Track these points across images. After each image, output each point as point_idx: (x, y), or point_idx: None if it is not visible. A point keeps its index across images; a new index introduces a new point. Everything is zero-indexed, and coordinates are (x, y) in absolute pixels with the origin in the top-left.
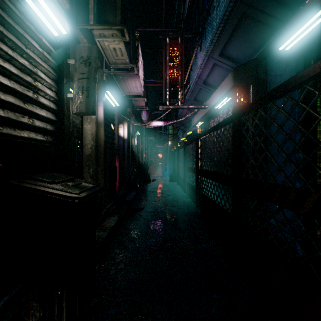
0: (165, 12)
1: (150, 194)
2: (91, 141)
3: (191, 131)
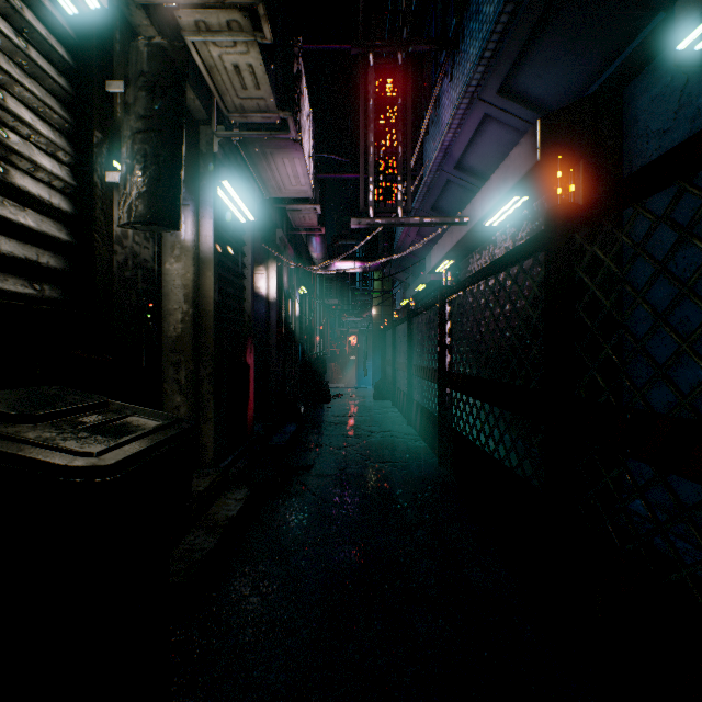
0: (365, 5)
1: (329, 431)
2: (183, 303)
3: (425, 283)
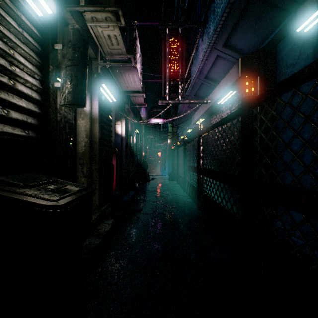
0: (165, 5)
1: (149, 194)
2: (85, 138)
3: (191, 128)
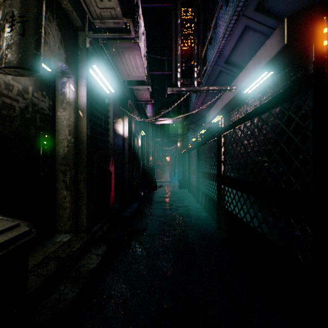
0: None
1: (155, 206)
2: (68, 135)
3: (205, 129)
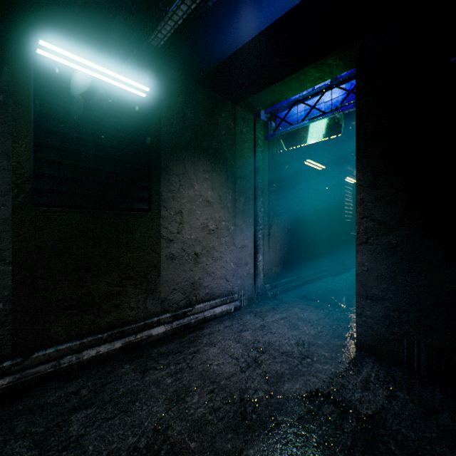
0: None
1: None
2: None
3: None
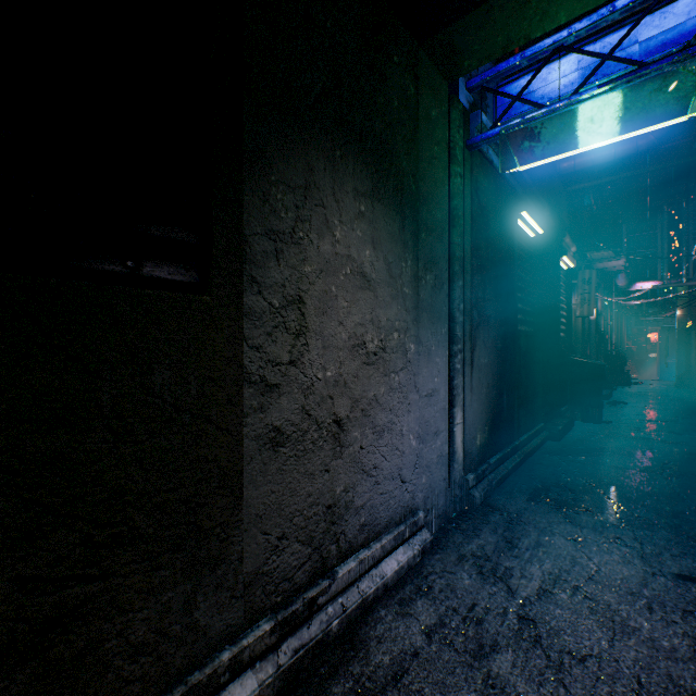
0: None
1: (633, 396)
2: None
3: None
